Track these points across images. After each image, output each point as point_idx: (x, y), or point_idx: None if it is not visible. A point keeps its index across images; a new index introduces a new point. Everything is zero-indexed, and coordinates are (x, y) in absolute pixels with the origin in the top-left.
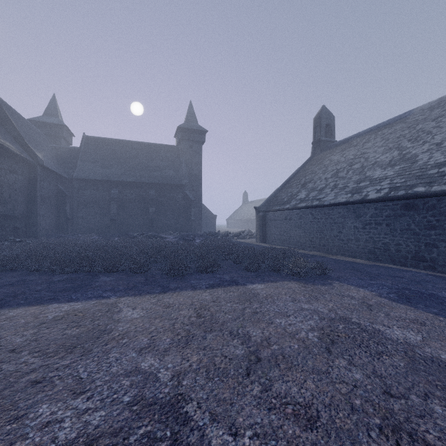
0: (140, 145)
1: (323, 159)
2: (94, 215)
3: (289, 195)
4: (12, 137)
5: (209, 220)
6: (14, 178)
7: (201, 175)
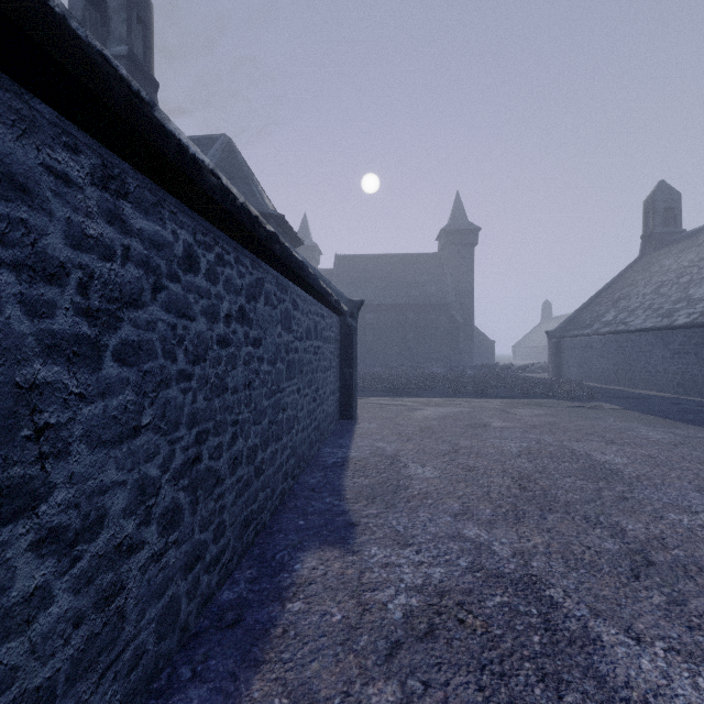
0: (395, 259)
1: (652, 264)
2: None
3: (594, 316)
4: None
5: (483, 348)
6: None
7: (472, 288)
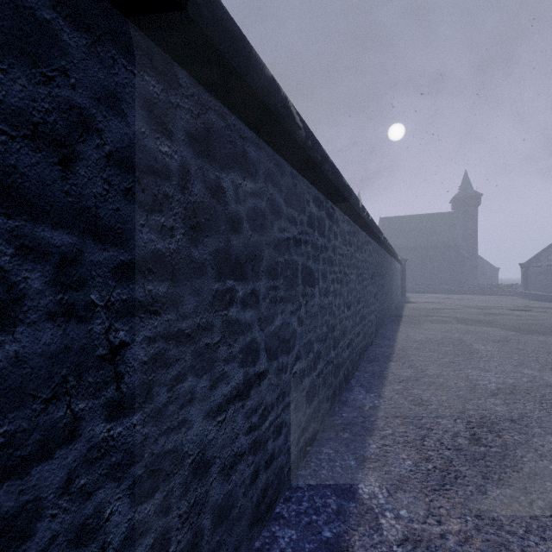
0: (419, 218)
1: None
2: None
3: (547, 255)
4: None
5: (489, 273)
6: None
7: (476, 234)
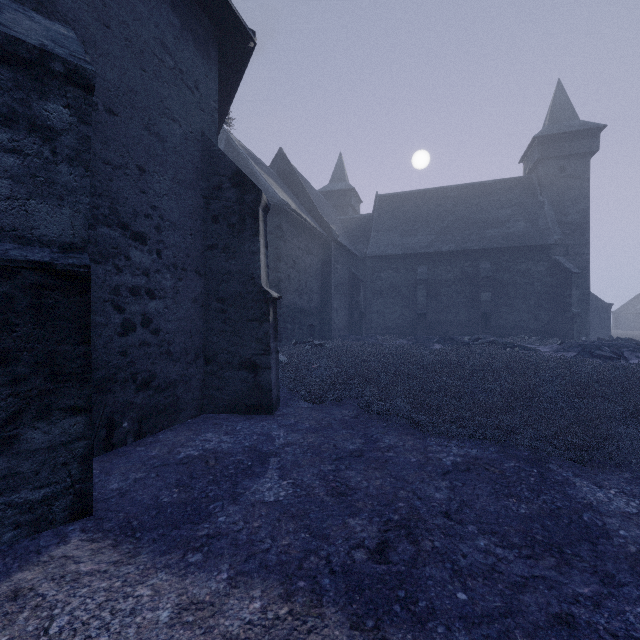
0: (458, 191)
1: None
2: (392, 308)
3: None
4: (306, 210)
5: (591, 314)
6: (309, 260)
7: (588, 221)
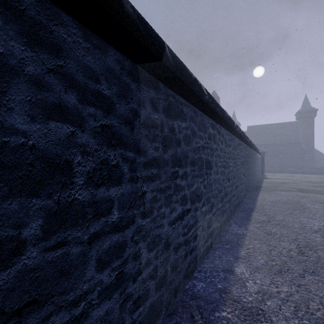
0: (274, 125)
1: None
2: None
3: None
4: None
5: (322, 160)
6: None
7: (313, 135)
